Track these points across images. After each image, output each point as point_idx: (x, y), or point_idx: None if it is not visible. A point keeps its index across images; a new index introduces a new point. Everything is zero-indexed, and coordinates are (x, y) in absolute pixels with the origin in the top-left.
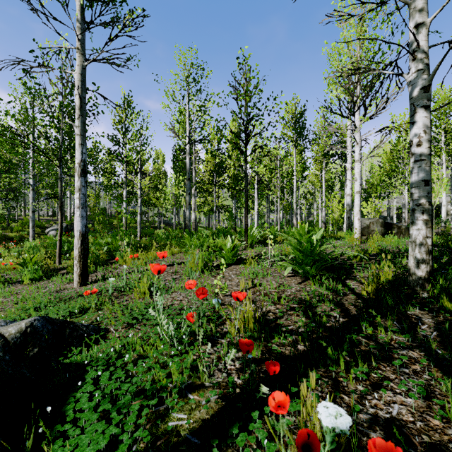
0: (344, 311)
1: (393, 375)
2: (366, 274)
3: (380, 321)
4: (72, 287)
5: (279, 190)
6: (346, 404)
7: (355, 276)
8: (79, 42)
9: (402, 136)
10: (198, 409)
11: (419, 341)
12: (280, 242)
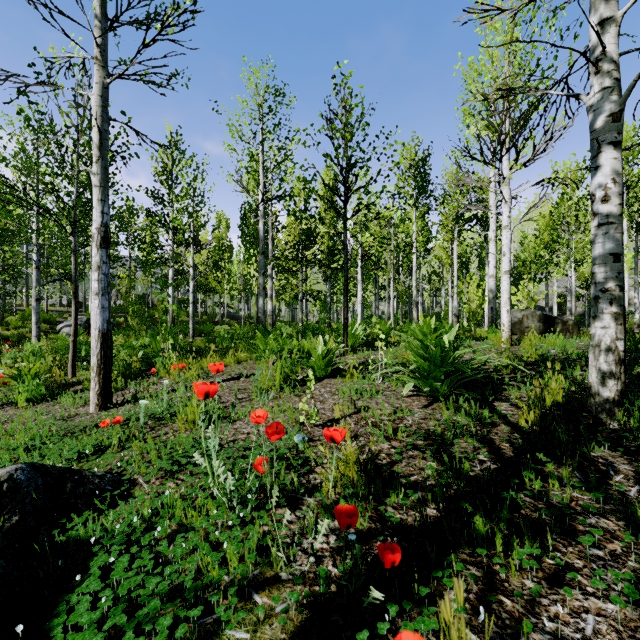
0: (494, 452)
1: (580, 561)
2: (522, 393)
3: (552, 470)
4: (87, 412)
5: (392, 269)
6: (508, 613)
7: (507, 396)
8: (98, 48)
9: (567, 193)
10: (268, 622)
11: (616, 503)
12: (394, 344)
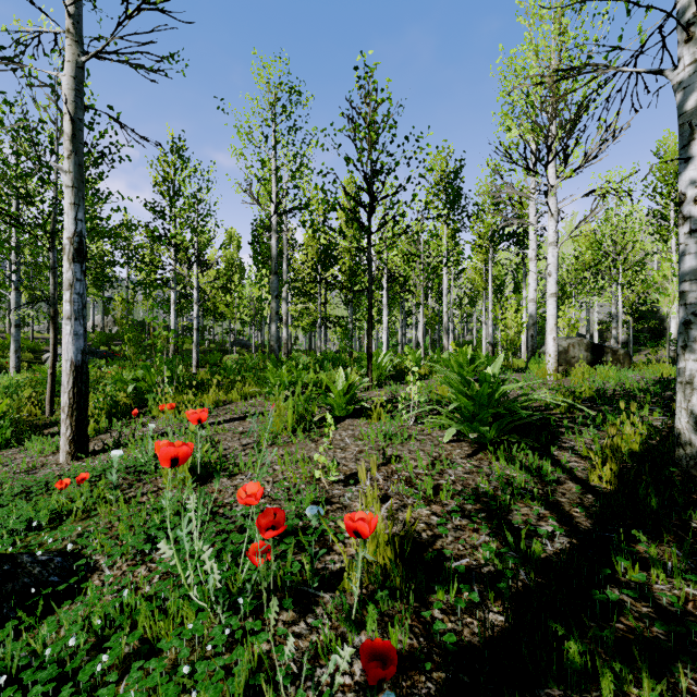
0: (565, 521)
1: None
2: (585, 438)
3: (655, 555)
4: (57, 463)
5: (422, 291)
6: None
7: (567, 442)
8: (70, 18)
9: (612, 209)
10: None
11: None
12: (425, 377)
